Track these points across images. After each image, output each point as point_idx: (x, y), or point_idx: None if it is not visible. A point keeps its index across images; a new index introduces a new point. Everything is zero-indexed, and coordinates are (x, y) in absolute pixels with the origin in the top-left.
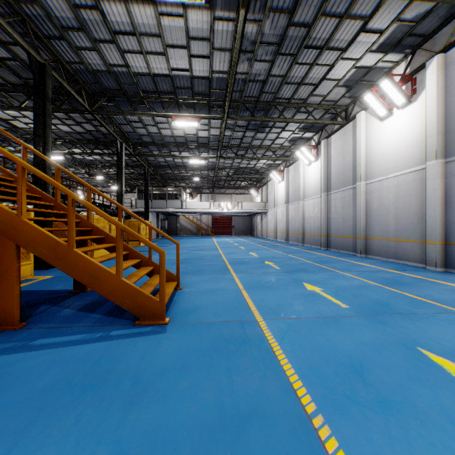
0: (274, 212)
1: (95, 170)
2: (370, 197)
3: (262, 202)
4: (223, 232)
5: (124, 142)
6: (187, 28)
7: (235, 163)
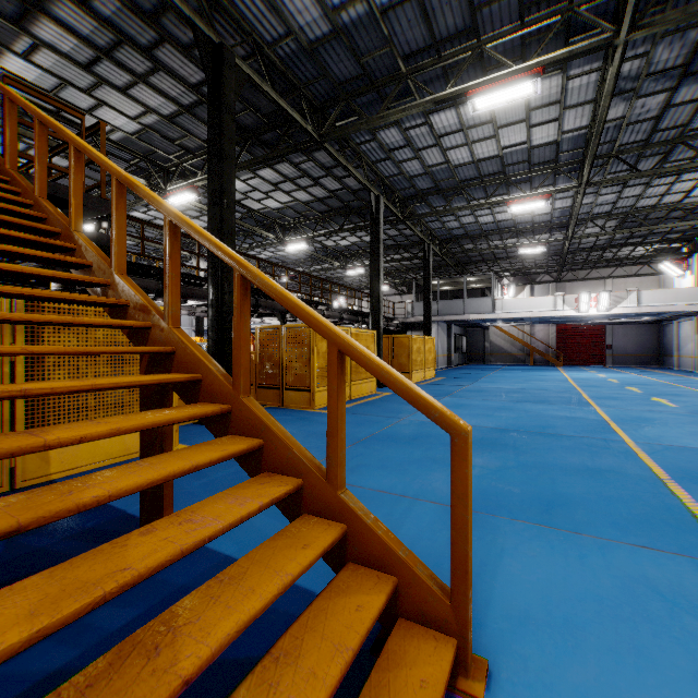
0: None
1: (355, 262)
2: None
3: None
4: (583, 359)
5: (384, 197)
6: None
7: (624, 201)
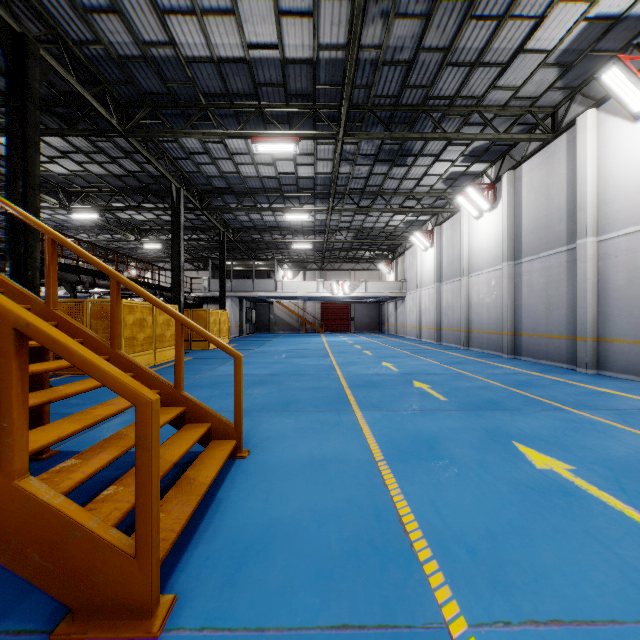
0: (416, 296)
1: (151, 236)
2: (607, 266)
3: (398, 281)
4: (338, 327)
5: (184, 188)
6: None
7: (356, 222)
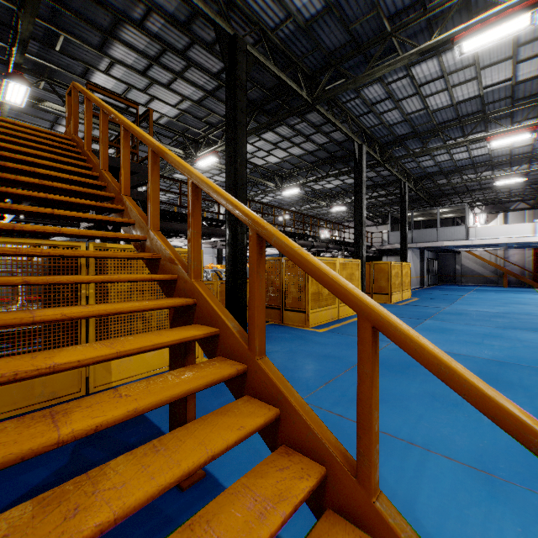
0: None
1: (338, 201)
2: None
3: None
4: None
5: (366, 145)
6: None
7: None
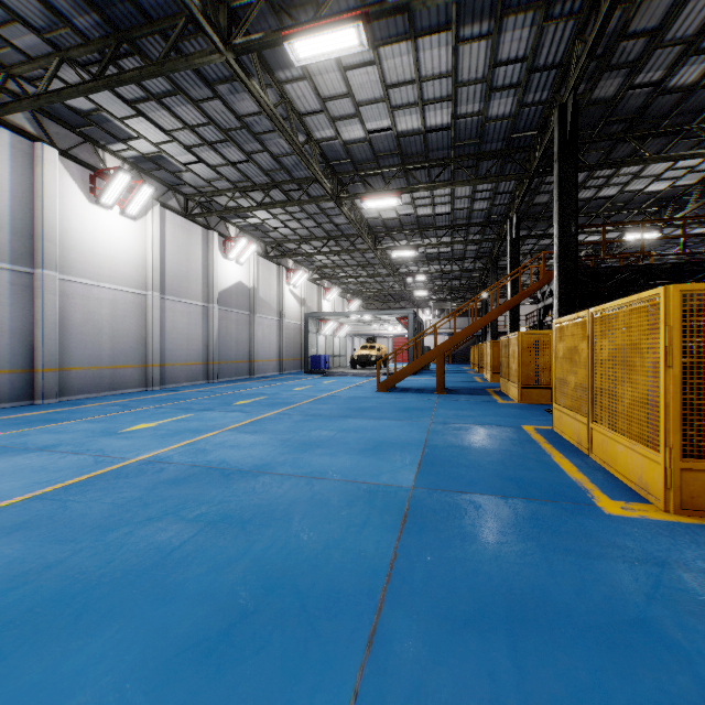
0: None
1: None
2: (68, 304)
3: None
4: None
5: None
6: (362, 126)
7: None
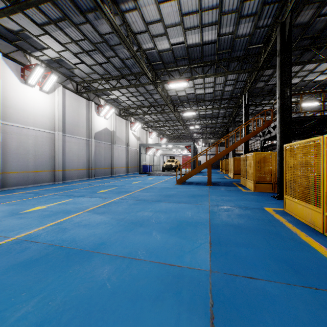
0: None
1: None
2: (8, 137)
3: None
4: None
5: None
6: (168, 40)
7: None
